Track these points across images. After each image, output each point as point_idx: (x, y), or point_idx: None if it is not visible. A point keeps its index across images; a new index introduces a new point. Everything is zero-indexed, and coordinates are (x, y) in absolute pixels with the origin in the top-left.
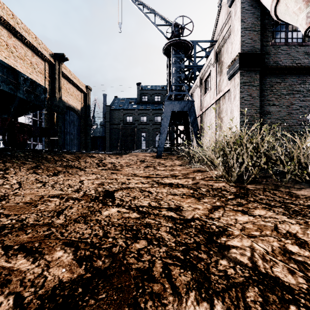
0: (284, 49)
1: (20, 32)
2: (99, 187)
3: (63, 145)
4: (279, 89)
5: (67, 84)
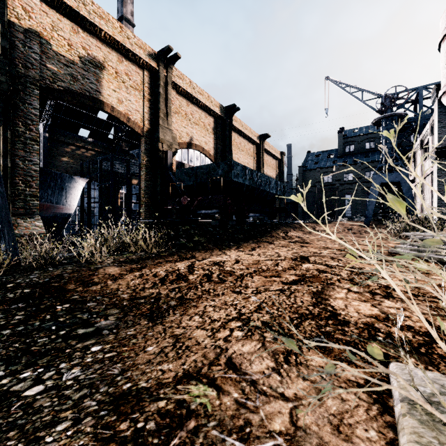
0: None
1: (243, 132)
2: None
3: None
4: None
5: (266, 157)
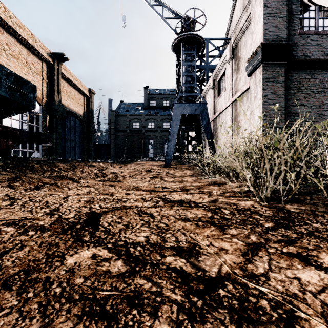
0: (314, 39)
1: (13, 27)
2: (85, 206)
3: (63, 153)
4: (308, 86)
5: (67, 87)
